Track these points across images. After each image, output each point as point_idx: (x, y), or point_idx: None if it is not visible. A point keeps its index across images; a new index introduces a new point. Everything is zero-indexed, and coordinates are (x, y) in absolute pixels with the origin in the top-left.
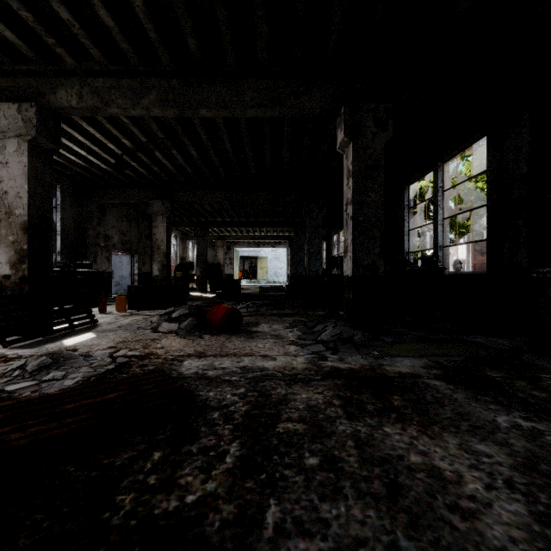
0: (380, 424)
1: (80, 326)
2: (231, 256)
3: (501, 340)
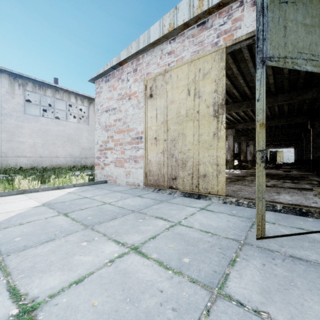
0: None
1: None
2: (266, 152)
3: None
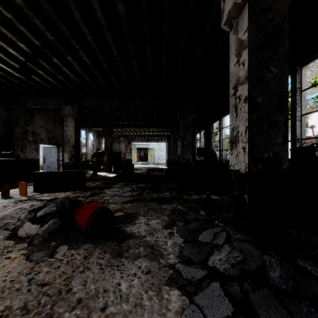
0: None
1: None
2: (130, 147)
3: None
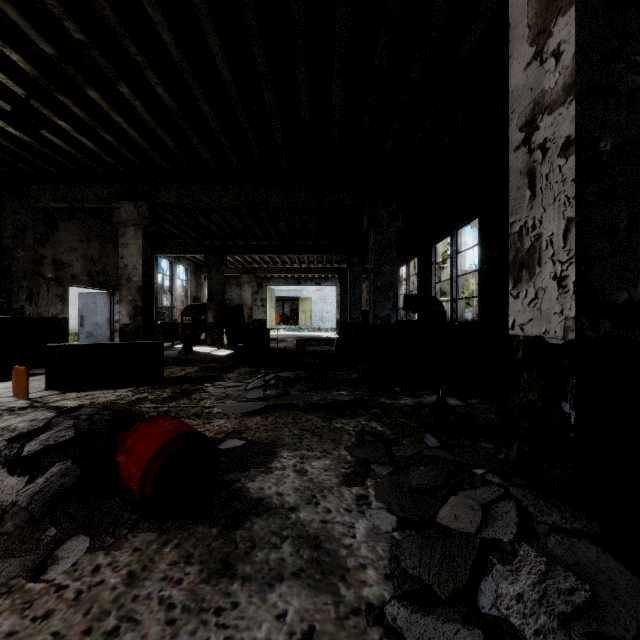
0: None
1: None
2: (263, 296)
3: None
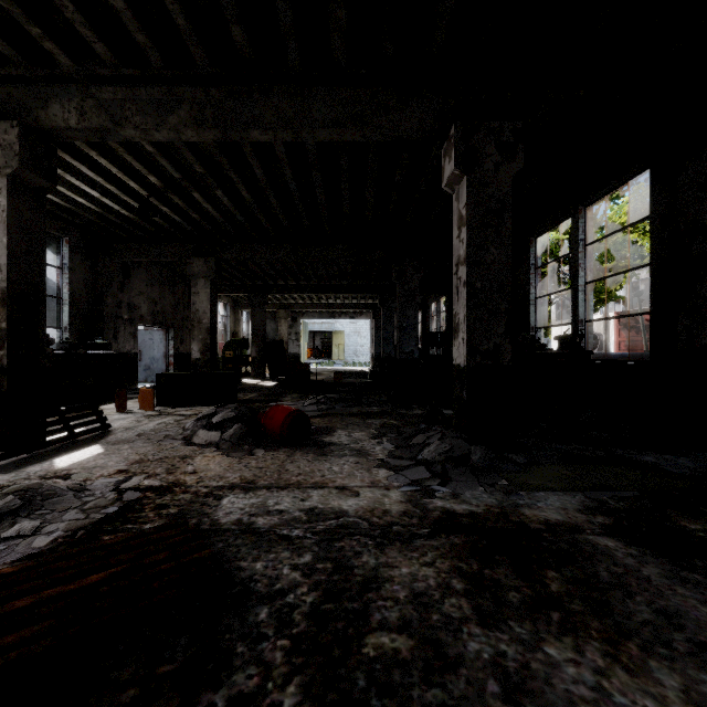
0: (537, 636)
1: (84, 435)
2: (297, 330)
3: (681, 459)
